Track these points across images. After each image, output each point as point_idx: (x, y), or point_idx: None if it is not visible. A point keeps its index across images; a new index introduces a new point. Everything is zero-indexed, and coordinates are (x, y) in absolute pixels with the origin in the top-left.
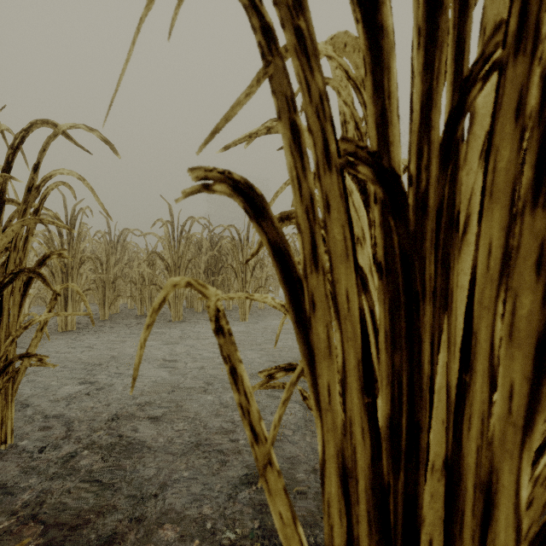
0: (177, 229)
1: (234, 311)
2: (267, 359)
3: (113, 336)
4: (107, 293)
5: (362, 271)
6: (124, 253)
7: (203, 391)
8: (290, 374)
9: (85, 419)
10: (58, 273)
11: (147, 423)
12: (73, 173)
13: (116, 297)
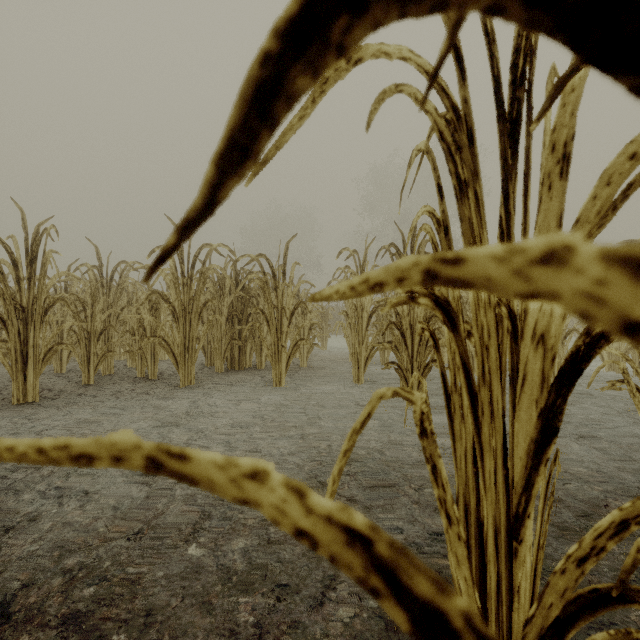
0: (188, 260)
1: (267, 371)
2: (308, 456)
3: (88, 412)
4: (93, 347)
5: None
6: (119, 294)
7: (192, 532)
8: None
9: None
10: (12, 321)
11: (51, 636)
12: None
13: (105, 353)
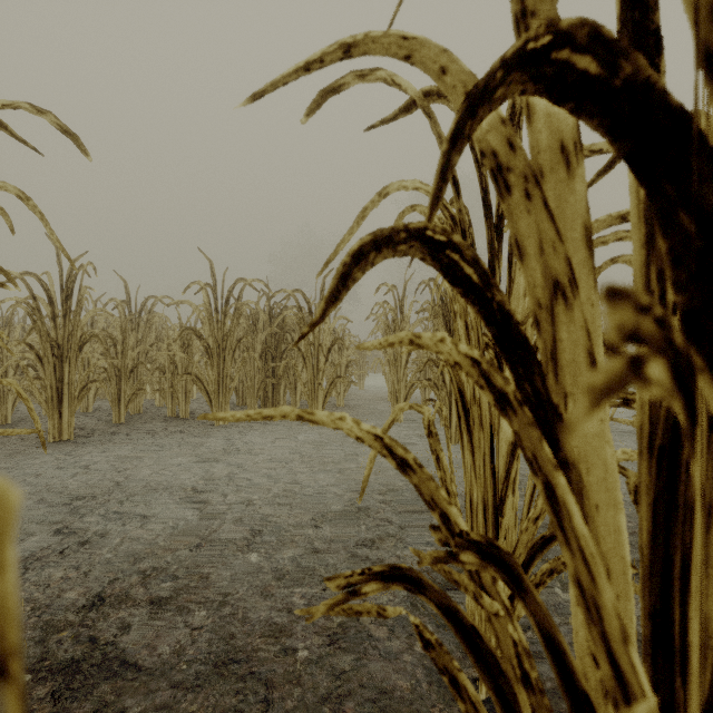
0: (222, 295)
1: None
2: (347, 487)
3: (126, 449)
4: (124, 385)
5: (692, 374)
6: (149, 330)
7: (246, 545)
8: (394, 587)
9: (44, 603)
10: (48, 358)
11: (145, 612)
12: (9, 187)
13: (136, 391)
